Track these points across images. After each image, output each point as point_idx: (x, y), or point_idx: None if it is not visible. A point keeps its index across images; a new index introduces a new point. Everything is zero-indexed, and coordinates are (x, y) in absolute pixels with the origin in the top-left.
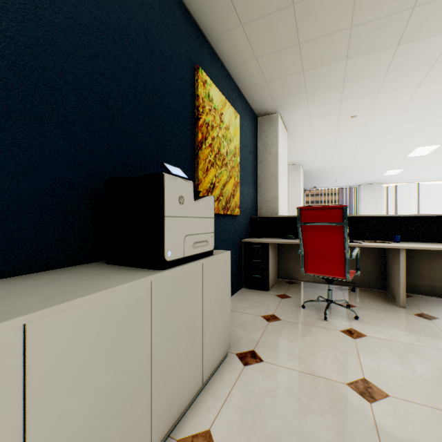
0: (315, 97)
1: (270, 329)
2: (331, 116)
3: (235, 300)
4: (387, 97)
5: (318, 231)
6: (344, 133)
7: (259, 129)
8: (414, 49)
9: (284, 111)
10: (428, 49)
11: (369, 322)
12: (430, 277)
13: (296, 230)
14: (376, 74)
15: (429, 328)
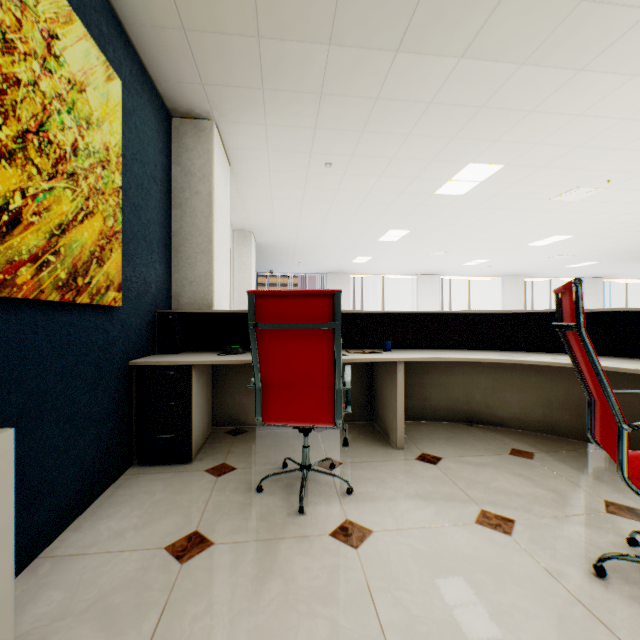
0: (277, 108)
1: (184, 589)
2: (300, 154)
3: (102, 510)
4: (372, 144)
5: (288, 339)
6: (315, 191)
7: (176, 141)
8: (413, 68)
9: (225, 120)
10: (428, 77)
11: (369, 493)
12: (421, 395)
13: (246, 336)
14: (365, 94)
15: (440, 481)
